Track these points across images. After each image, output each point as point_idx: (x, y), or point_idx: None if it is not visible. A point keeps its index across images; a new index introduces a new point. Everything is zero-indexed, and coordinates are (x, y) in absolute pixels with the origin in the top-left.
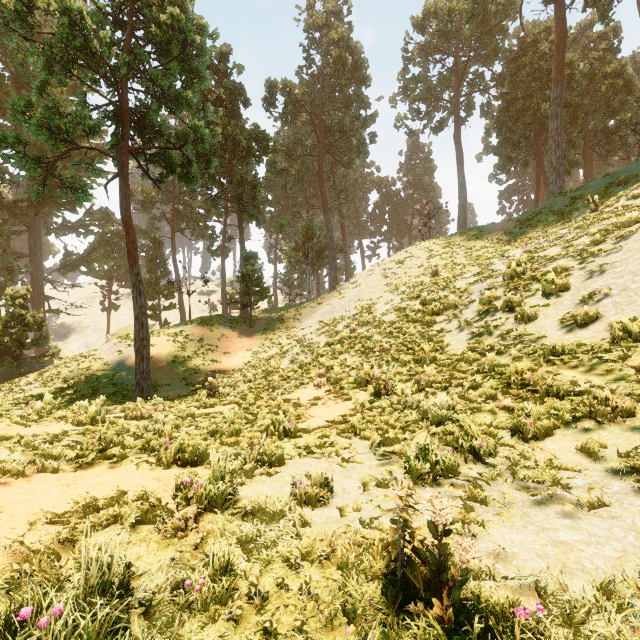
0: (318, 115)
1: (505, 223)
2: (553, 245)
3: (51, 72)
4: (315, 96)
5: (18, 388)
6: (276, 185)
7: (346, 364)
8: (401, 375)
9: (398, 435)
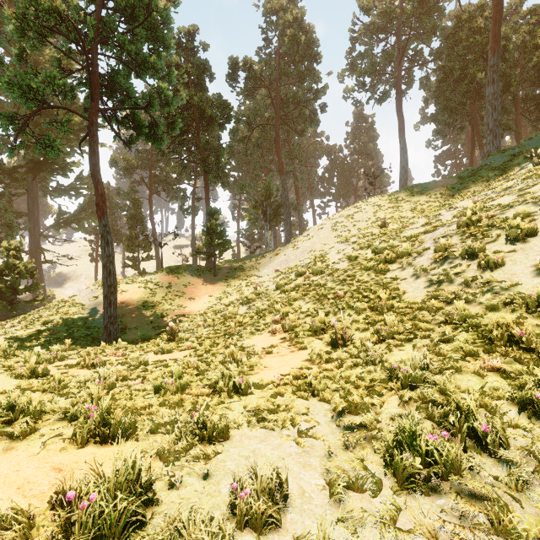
0: (275, 89)
1: (446, 180)
2: (504, 194)
3: (23, 35)
4: (272, 71)
5: (3, 330)
6: (239, 152)
7: (301, 311)
8: (357, 323)
9: (364, 399)
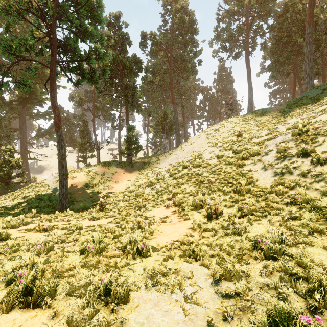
0: (169, 51)
1: (279, 106)
2: (322, 114)
3: (7, 14)
4: (168, 40)
5: None
6: (147, 91)
7: (186, 191)
8: (225, 201)
9: (235, 266)
